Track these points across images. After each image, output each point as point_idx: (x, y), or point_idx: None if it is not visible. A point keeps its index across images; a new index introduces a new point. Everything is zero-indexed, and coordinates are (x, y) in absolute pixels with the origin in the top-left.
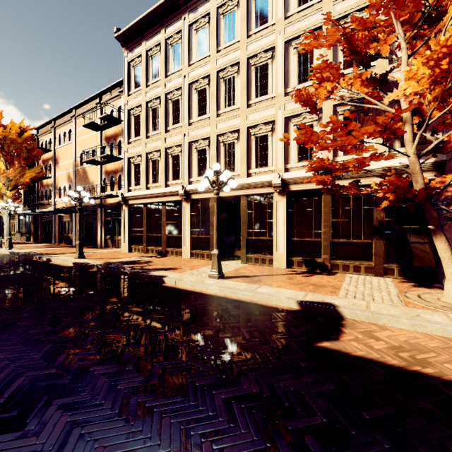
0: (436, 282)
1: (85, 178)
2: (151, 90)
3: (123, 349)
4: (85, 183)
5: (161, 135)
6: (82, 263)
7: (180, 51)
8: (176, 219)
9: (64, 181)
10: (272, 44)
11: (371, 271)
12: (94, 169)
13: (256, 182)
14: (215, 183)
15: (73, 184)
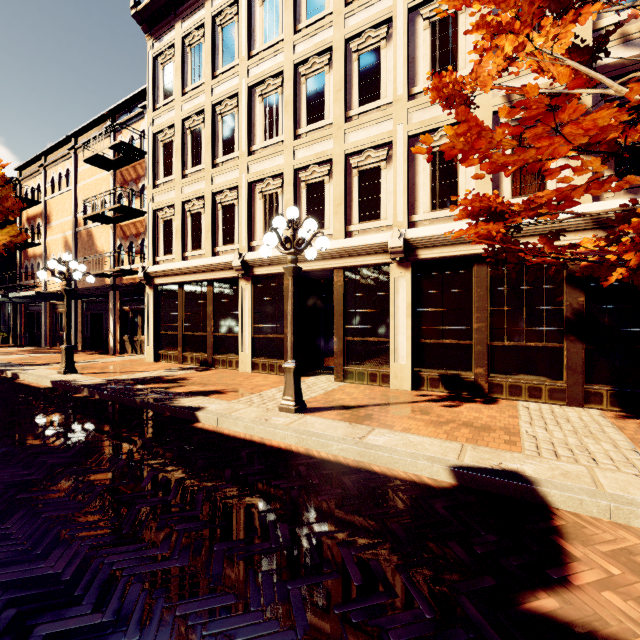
0: None
1: (91, 244)
2: (190, 99)
3: (37, 636)
4: (90, 252)
5: (205, 172)
6: (66, 383)
7: (236, 35)
8: (230, 309)
9: (59, 250)
10: (388, 13)
11: (560, 397)
12: (105, 230)
13: (360, 246)
14: (289, 242)
15: (73, 254)
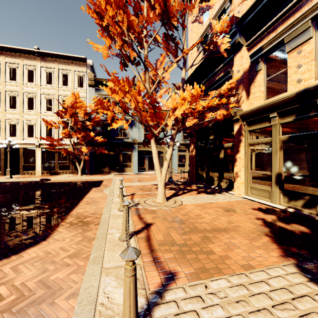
0: (85, 174)
1: None
2: None
3: None
4: None
5: None
6: None
7: None
8: None
9: None
10: (36, 92)
11: (70, 173)
12: None
13: (28, 143)
14: (8, 145)
15: None
